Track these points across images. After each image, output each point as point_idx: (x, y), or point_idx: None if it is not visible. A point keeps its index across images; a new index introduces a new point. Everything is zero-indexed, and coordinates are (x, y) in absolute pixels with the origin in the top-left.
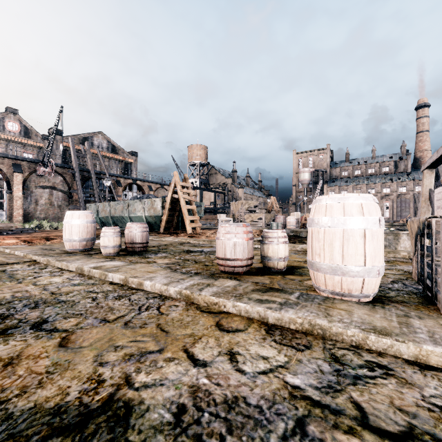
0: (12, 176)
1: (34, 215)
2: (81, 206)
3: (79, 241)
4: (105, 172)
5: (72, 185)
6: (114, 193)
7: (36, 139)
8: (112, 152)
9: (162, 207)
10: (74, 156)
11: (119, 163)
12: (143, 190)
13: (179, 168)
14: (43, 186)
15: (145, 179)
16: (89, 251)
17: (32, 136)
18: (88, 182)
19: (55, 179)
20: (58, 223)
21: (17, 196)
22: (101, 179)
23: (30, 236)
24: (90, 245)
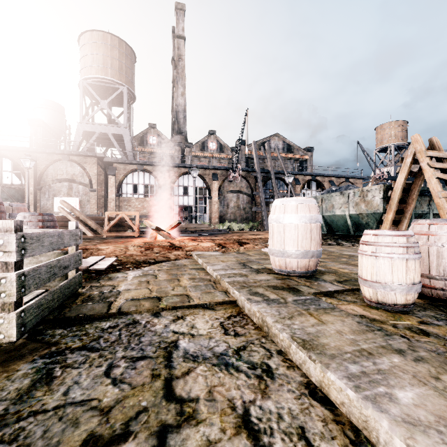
0: (211, 184)
1: (226, 217)
2: (262, 208)
3: (296, 256)
4: (283, 171)
5: (254, 188)
6: (292, 192)
7: (227, 153)
8: (287, 152)
9: (383, 199)
10: (256, 159)
11: (293, 162)
12: (324, 186)
13: (368, 155)
14: (232, 190)
15: (326, 174)
16: (318, 280)
17: (224, 150)
18: (267, 183)
19: (241, 184)
20: (243, 225)
21: (215, 201)
22: (280, 178)
23: (223, 238)
24: (313, 265)
